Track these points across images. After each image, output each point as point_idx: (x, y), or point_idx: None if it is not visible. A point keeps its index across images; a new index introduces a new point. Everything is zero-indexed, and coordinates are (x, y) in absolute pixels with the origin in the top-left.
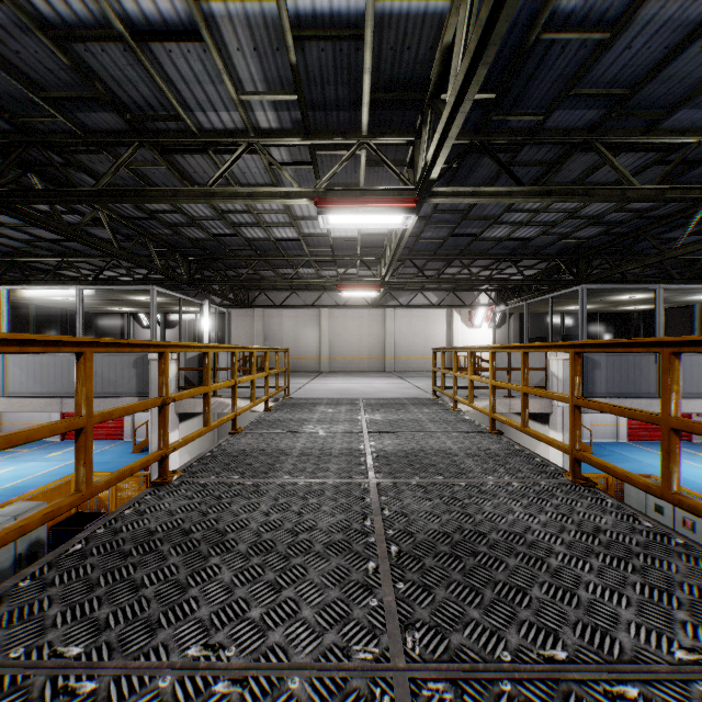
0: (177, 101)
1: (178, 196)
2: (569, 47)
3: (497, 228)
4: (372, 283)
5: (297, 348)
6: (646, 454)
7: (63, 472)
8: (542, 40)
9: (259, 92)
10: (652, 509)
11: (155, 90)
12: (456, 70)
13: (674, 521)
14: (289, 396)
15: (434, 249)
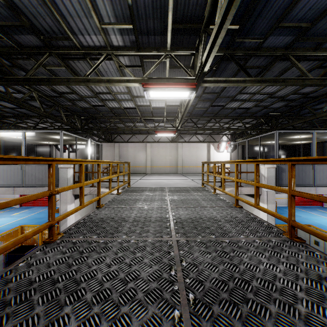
0: (67, 28)
1: (70, 81)
2: None
3: (233, 103)
4: (171, 130)
5: (135, 162)
6: (302, 213)
7: (19, 223)
8: None
9: (112, 23)
10: (312, 243)
11: (55, 21)
12: (221, 4)
13: (324, 249)
14: (130, 186)
15: (202, 113)
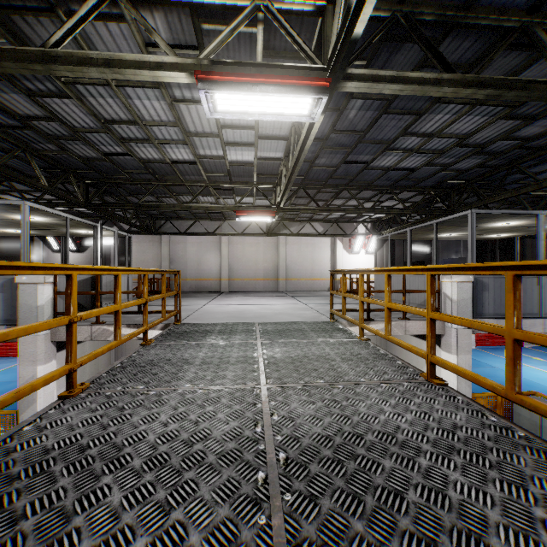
0: None
1: (2, 58)
2: None
3: (388, 156)
4: (267, 209)
5: (200, 270)
6: (493, 359)
7: None
8: None
9: None
10: None
11: None
12: None
13: None
14: (180, 322)
15: (326, 178)
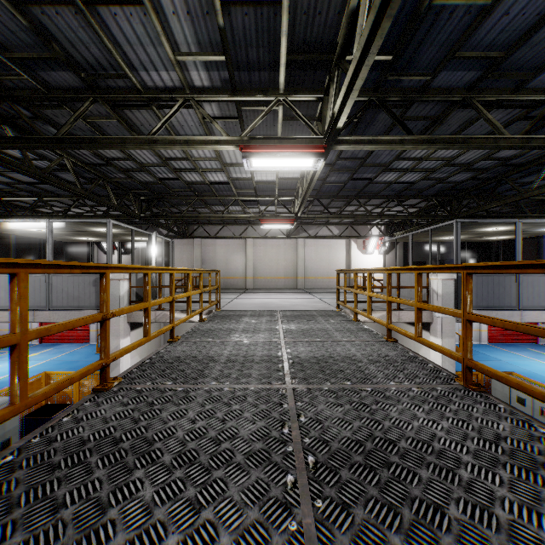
0: (123, 61)
1: (126, 143)
2: (456, 14)
3: (388, 174)
4: (287, 218)
5: (228, 270)
6: (503, 354)
7: (39, 369)
8: (433, 6)
9: (192, 54)
10: (514, 400)
11: (104, 51)
12: (362, 29)
13: (533, 411)
14: (220, 309)
15: (337, 191)
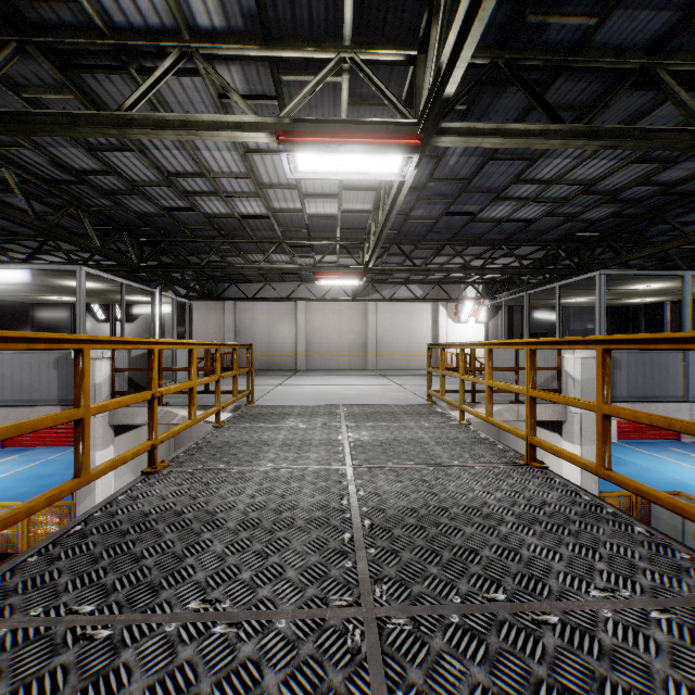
0: None
1: (77, 124)
2: None
3: (498, 206)
4: (353, 270)
5: (272, 344)
6: (639, 456)
7: None
8: None
9: None
10: (690, 537)
11: None
12: None
13: None
14: (252, 403)
15: (424, 232)
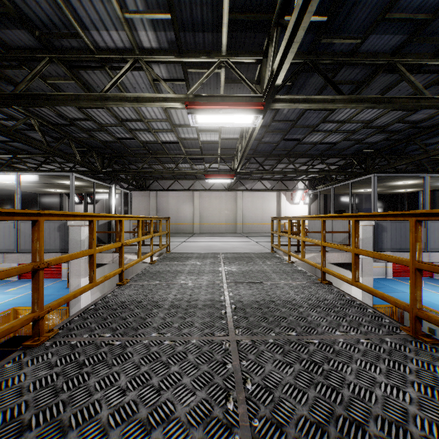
0: (74, 19)
1: (79, 100)
2: None
3: (314, 135)
4: (228, 173)
5: (178, 217)
6: (406, 286)
7: (16, 302)
8: None
9: (140, 12)
10: (425, 331)
11: (55, 8)
12: None
13: None
14: (169, 251)
15: (270, 150)
